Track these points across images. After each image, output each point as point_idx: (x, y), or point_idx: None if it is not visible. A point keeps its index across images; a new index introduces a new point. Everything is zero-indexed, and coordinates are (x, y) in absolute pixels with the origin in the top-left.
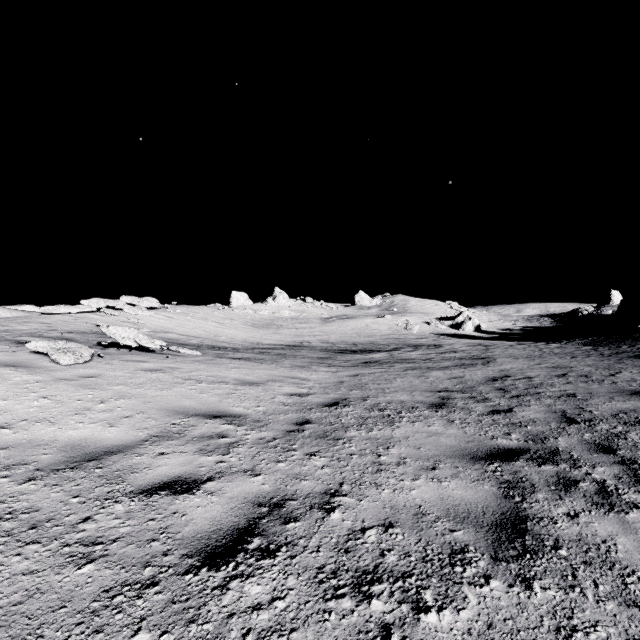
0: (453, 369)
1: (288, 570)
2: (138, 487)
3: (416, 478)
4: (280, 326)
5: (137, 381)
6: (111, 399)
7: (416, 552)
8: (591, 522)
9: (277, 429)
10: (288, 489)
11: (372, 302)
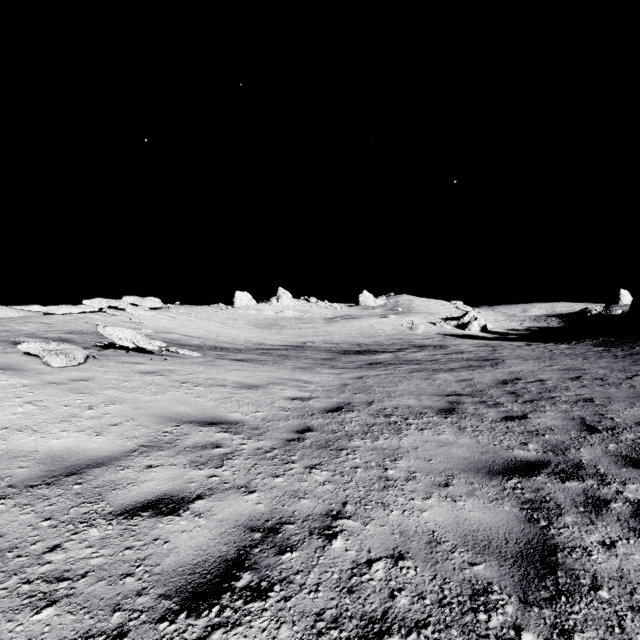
0: (461, 371)
1: (281, 617)
2: (118, 507)
3: (427, 497)
4: (283, 326)
5: (131, 385)
6: (101, 405)
7: (431, 593)
8: (631, 554)
9: (276, 438)
10: (285, 510)
11: (376, 302)
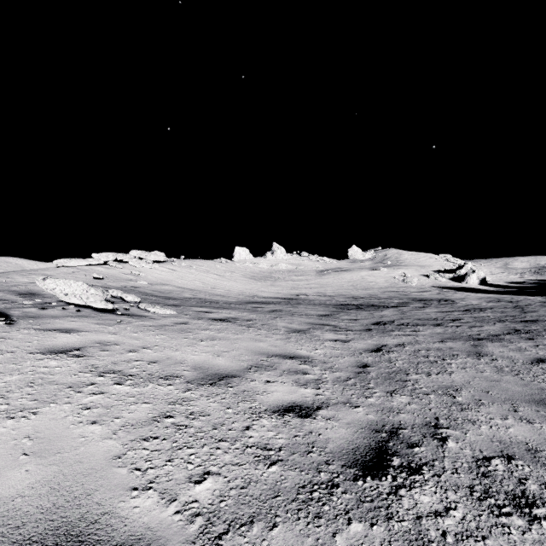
0: (513, 340)
1: None
2: None
3: None
4: (277, 278)
5: None
6: None
7: None
8: None
9: None
10: None
11: (365, 256)
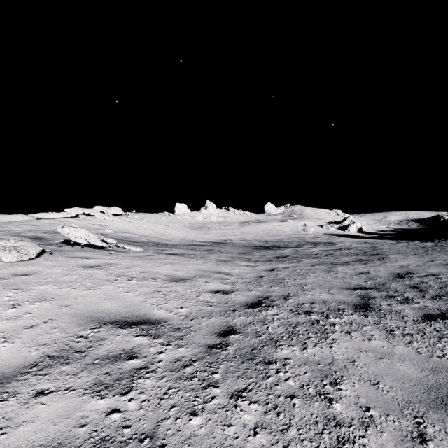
0: (355, 264)
1: None
2: None
3: None
4: (210, 228)
5: (69, 279)
6: (26, 302)
7: None
8: None
9: (197, 343)
10: None
11: (277, 210)
